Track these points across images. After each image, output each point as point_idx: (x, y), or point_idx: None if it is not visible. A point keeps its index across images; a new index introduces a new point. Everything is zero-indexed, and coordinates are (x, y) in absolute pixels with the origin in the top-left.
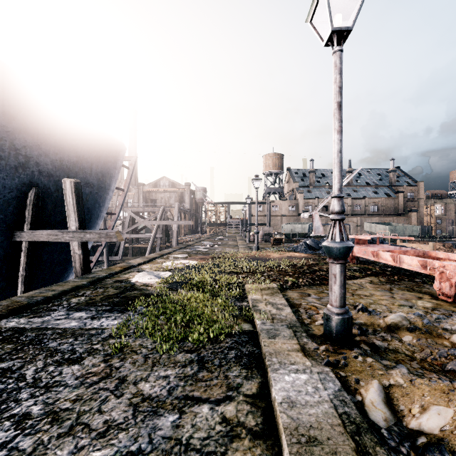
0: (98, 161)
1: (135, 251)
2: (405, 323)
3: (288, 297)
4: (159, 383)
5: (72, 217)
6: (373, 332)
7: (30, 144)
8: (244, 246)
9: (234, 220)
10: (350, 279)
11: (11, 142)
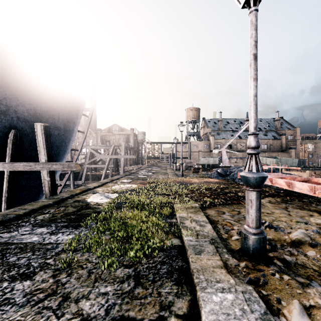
0: (64, 110)
1: (94, 177)
2: (307, 239)
3: (207, 214)
4: (98, 301)
5: (42, 152)
6: (281, 247)
7: (9, 97)
8: (172, 173)
9: (165, 155)
10: None
11: None
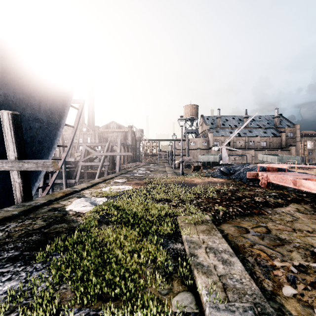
0: (46, 100)
1: (89, 175)
2: None
3: (225, 234)
4: None
5: (10, 148)
6: None
7: None
8: (171, 172)
9: (163, 152)
10: (276, 207)
11: None
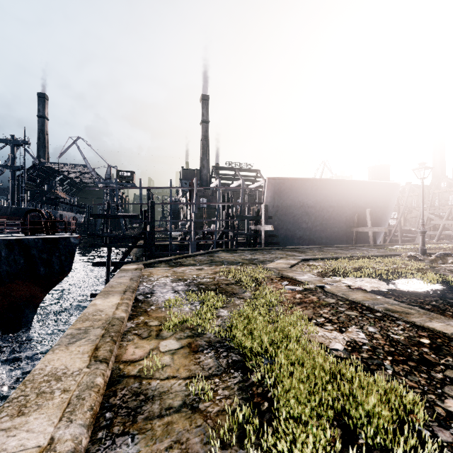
0: (383, 196)
1: None
2: None
3: None
4: (373, 252)
5: (369, 223)
6: None
7: (356, 199)
8: None
9: None
10: None
11: (351, 200)
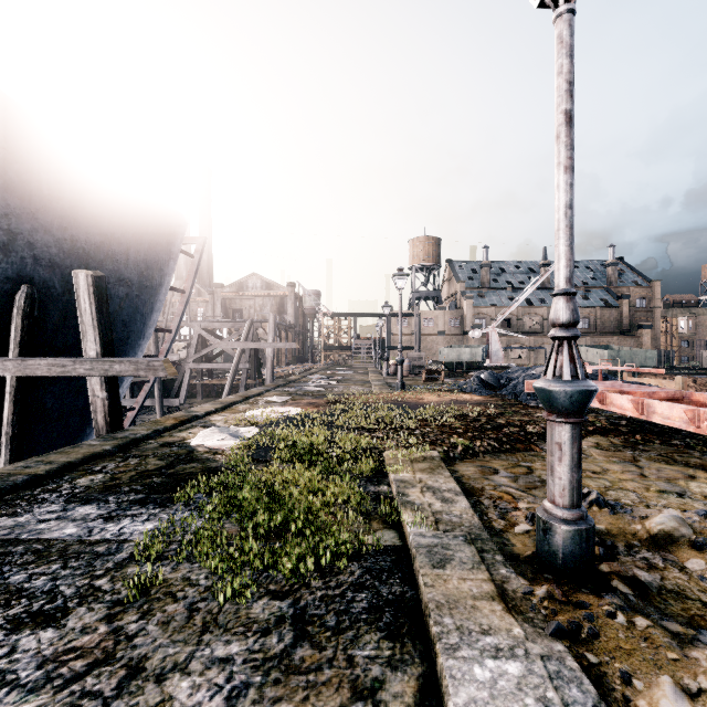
0: (139, 243)
1: (206, 391)
2: (686, 531)
3: (459, 475)
4: (209, 678)
5: (89, 336)
6: (627, 550)
7: (16, 212)
8: (380, 382)
9: (364, 341)
10: None
11: None
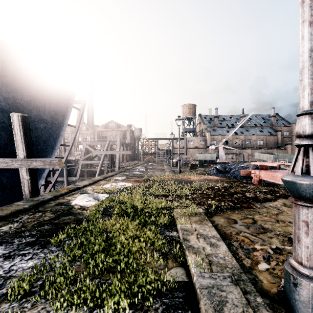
0: (51, 102)
1: (89, 173)
2: None
3: (215, 224)
4: None
5: (20, 147)
6: None
7: None
8: (169, 170)
9: (161, 151)
10: (264, 202)
11: None
